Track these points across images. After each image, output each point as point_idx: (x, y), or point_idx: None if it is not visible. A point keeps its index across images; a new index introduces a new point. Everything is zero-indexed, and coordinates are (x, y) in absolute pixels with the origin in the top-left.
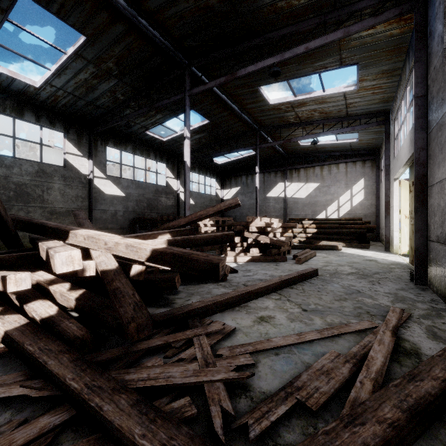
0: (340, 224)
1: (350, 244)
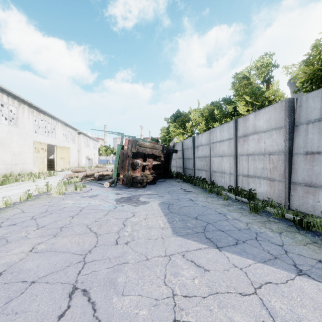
0: (51, 161)
1: (48, 169)
